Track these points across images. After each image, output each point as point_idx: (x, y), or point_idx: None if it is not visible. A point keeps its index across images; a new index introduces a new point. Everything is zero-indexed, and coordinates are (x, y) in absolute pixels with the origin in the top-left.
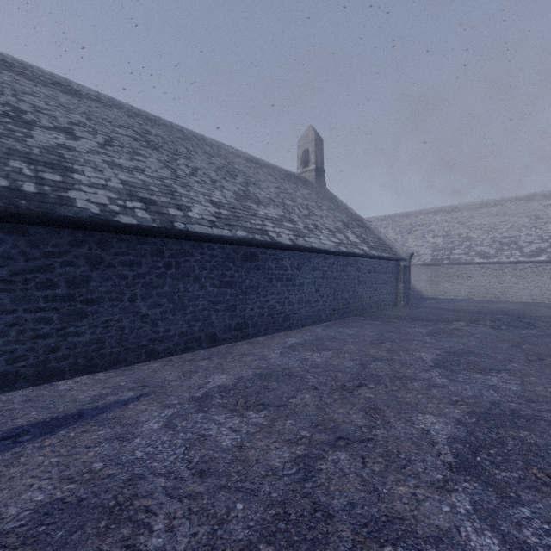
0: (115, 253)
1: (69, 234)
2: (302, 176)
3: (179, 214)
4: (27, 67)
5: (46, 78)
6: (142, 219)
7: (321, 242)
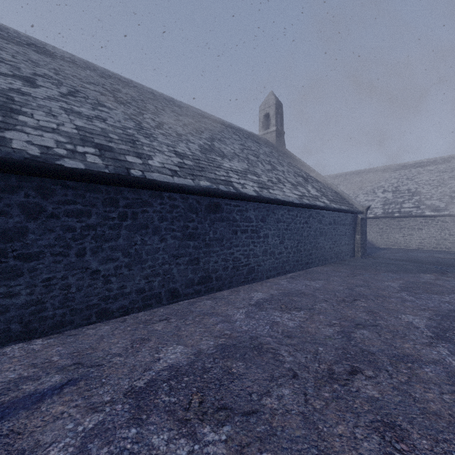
0: (59, 202)
1: None
2: (264, 137)
3: (138, 162)
4: (3, 28)
5: (21, 39)
6: (92, 165)
7: (285, 194)
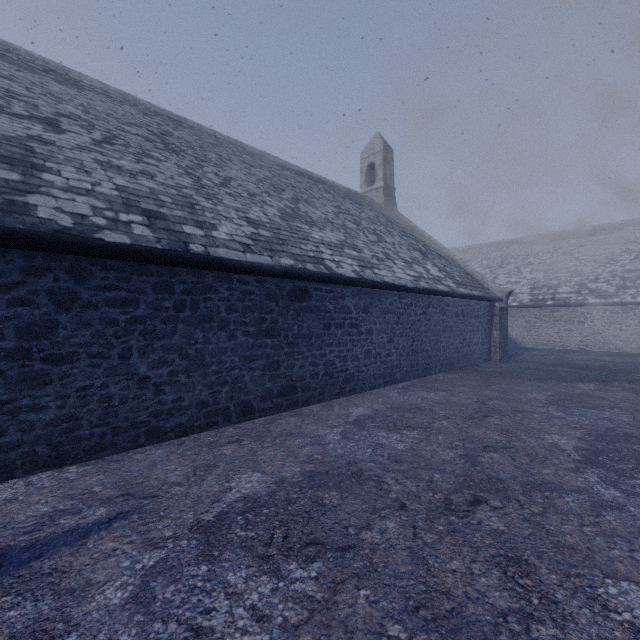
0: (98, 287)
1: (21, 257)
2: (367, 195)
3: (198, 233)
4: (12, 49)
5: (36, 64)
6: (140, 238)
7: (395, 275)
